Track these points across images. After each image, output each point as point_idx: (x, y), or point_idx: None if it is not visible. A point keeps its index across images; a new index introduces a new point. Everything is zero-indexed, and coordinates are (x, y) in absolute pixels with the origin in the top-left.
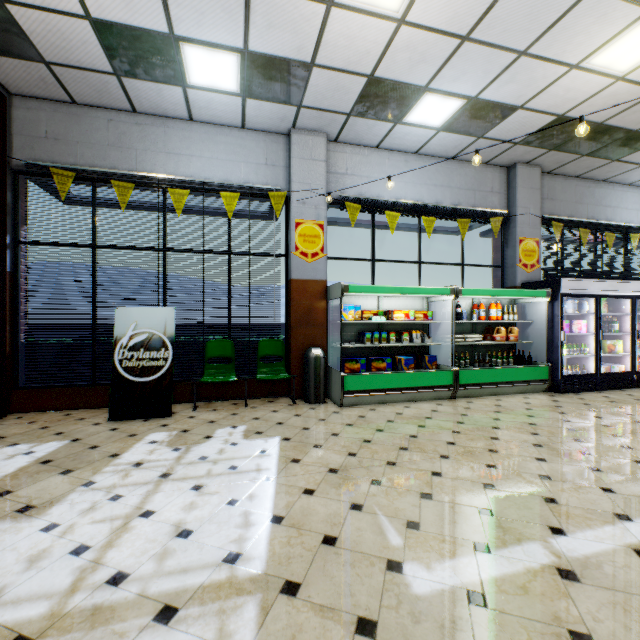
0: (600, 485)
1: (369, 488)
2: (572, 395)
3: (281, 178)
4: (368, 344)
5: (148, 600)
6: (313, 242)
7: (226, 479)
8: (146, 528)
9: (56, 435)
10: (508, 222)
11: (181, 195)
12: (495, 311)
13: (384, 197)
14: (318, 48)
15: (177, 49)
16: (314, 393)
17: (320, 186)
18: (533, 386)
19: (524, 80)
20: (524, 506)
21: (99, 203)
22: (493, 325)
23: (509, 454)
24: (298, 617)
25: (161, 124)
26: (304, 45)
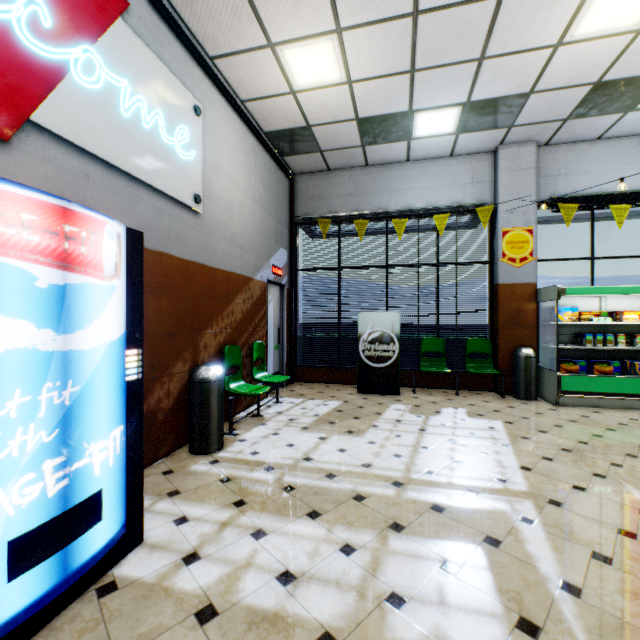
0: None
1: (609, 467)
2: None
3: (486, 192)
4: (588, 346)
5: (456, 485)
6: (521, 247)
7: (469, 439)
8: (430, 454)
9: (331, 397)
10: None
11: (401, 223)
12: None
13: (607, 190)
14: (539, 79)
15: (411, 118)
16: (524, 390)
17: (529, 193)
18: None
19: None
20: None
21: (333, 235)
22: None
23: None
24: (567, 516)
25: (385, 170)
26: (524, 82)
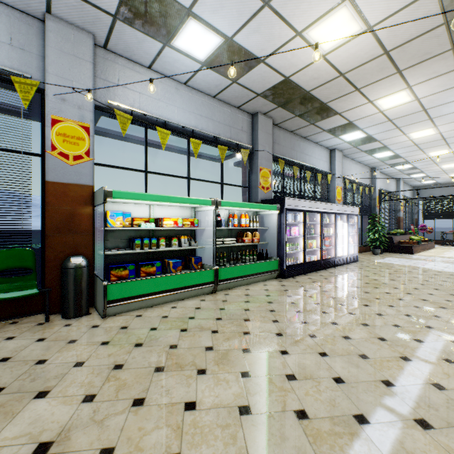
0: (332, 375)
1: None
2: (292, 279)
3: (34, 67)
4: (138, 250)
5: None
6: (76, 144)
7: None
8: None
9: None
10: (253, 155)
11: None
12: (245, 220)
13: (157, 115)
14: None
15: None
16: (73, 306)
17: (85, 86)
18: (269, 275)
19: (266, 34)
20: (281, 437)
21: None
22: (243, 230)
23: (259, 351)
24: None
25: None
26: None
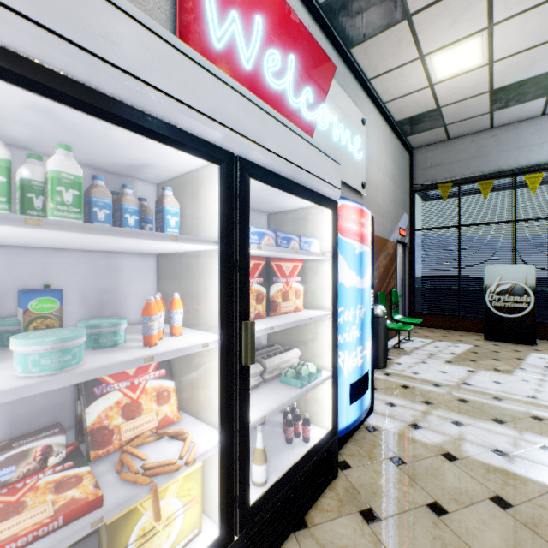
0: None
1: None
2: None
3: None
4: None
5: None
6: None
7: None
8: None
9: (458, 341)
10: None
11: (535, 178)
12: None
13: None
14: None
15: None
16: None
17: None
18: None
19: None
20: None
21: (447, 196)
22: None
23: None
24: None
25: (512, 129)
26: None
